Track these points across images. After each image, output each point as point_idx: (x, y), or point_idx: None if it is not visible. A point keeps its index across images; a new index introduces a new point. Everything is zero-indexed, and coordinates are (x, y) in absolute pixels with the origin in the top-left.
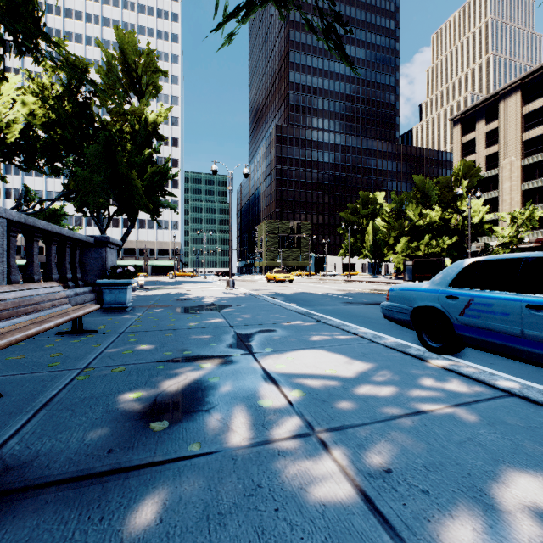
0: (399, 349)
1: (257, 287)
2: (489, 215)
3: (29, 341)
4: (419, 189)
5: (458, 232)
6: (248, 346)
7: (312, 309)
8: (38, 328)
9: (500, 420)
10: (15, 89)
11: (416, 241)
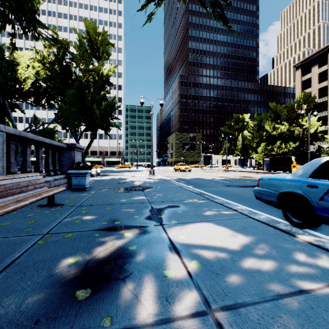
0: (270, 225)
1: (168, 174)
2: (321, 128)
3: (19, 211)
4: (273, 111)
5: (300, 138)
6: (159, 218)
7: (204, 190)
8: (16, 206)
9: None
10: (29, 59)
11: (271, 145)
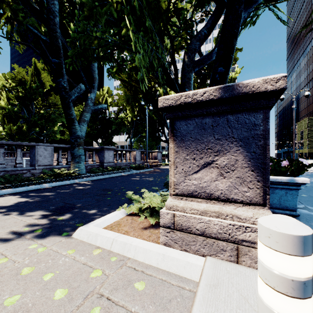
0: None
1: (311, 168)
2: None
3: None
4: None
5: None
6: None
7: None
8: None
9: None
10: None
11: None
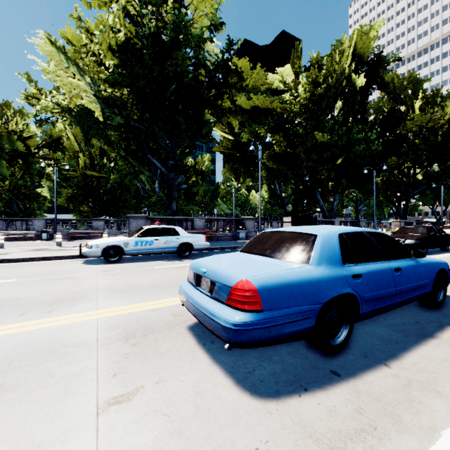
0: None
1: None
2: None
3: None
4: None
5: None
6: None
7: None
8: None
9: None
10: None
11: None
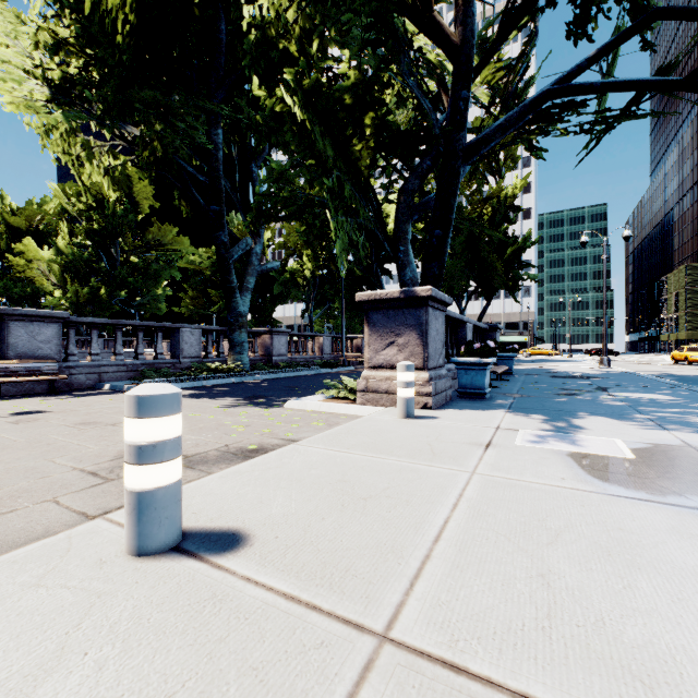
0: None
1: (647, 368)
2: None
3: None
4: None
5: None
6: (604, 390)
7: None
8: (502, 370)
9: None
10: None
11: None
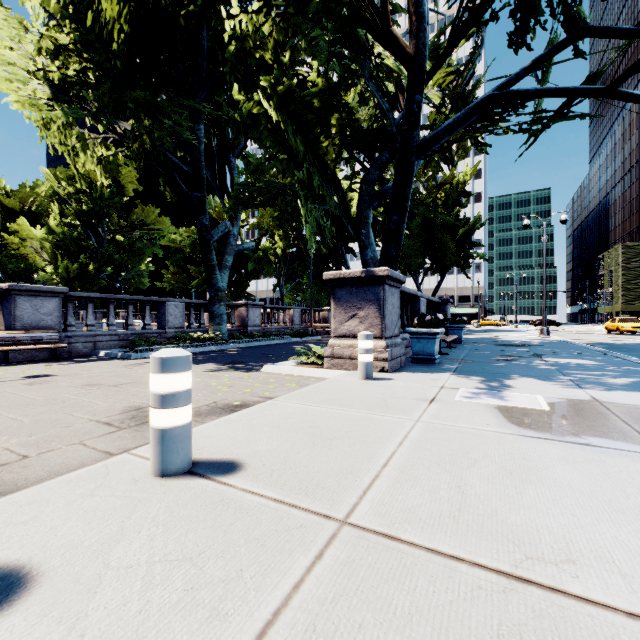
0: (638, 363)
1: (583, 337)
2: None
3: None
4: None
5: None
6: (539, 356)
7: (625, 353)
8: (451, 339)
9: (633, 371)
10: None
11: None
